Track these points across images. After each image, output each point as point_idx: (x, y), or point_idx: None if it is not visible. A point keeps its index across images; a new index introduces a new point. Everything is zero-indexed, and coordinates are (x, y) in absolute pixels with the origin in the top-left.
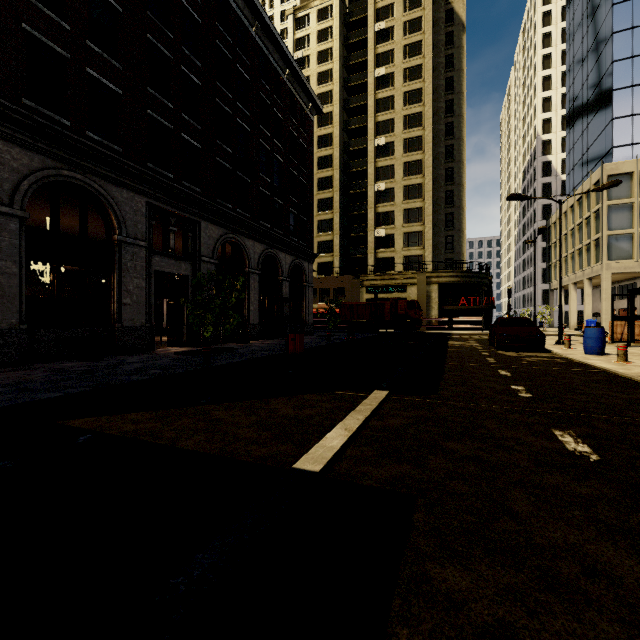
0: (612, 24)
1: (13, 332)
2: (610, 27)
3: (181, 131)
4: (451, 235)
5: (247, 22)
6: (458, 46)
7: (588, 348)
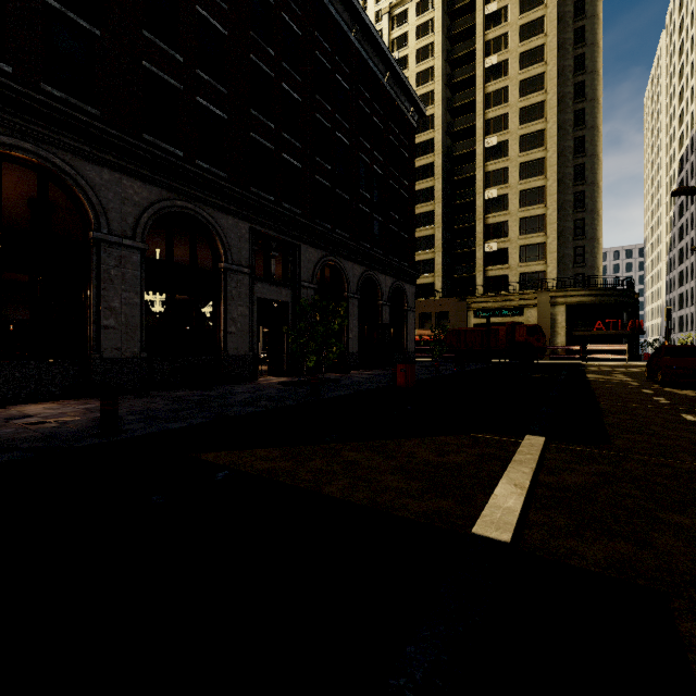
0: None
1: (135, 361)
2: None
3: (282, 151)
4: (582, 245)
5: (346, 27)
6: (591, 15)
7: None
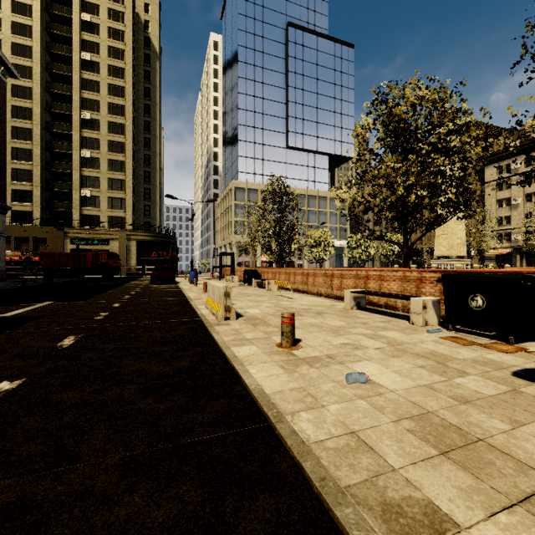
0: (238, 103)
1: None
2: (237, 104)
3: None
4: (149, 205)
5: None
6: (154, 68)
7: (191, 281)
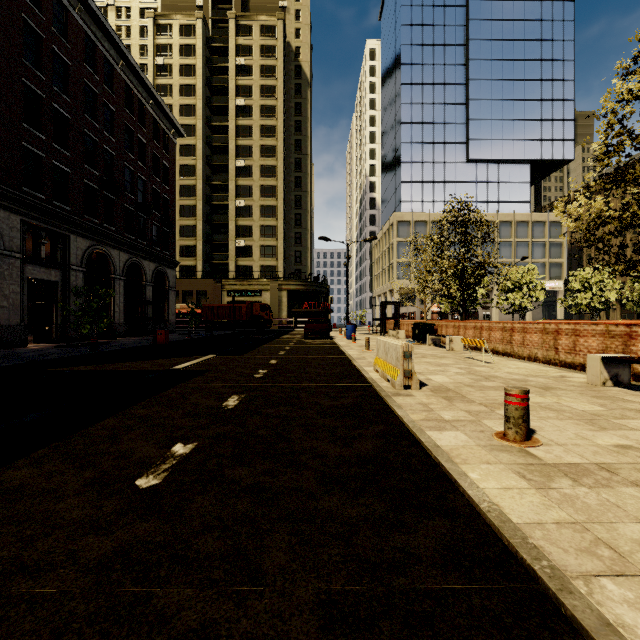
0: (401, 117)
1: None
2: (400, 118)
3: (52, 158)
4: (299, 250)
5: (113, 60)
6: (305, 98)
7: (348, 336)
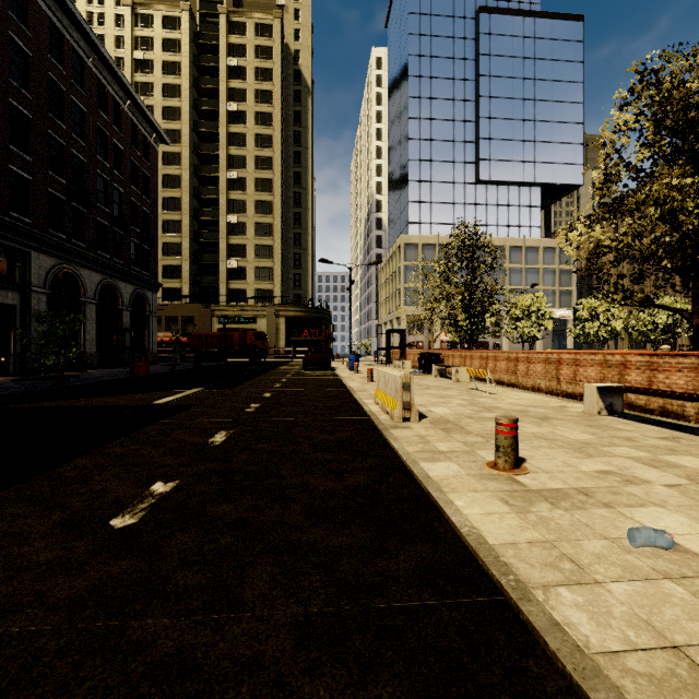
0: (408, 132)
1: None
2: (408, 133)
3: (9, 162)
4: (299, 273)
5: (83, 53)
6: (305, 106)
7: (350, 367)
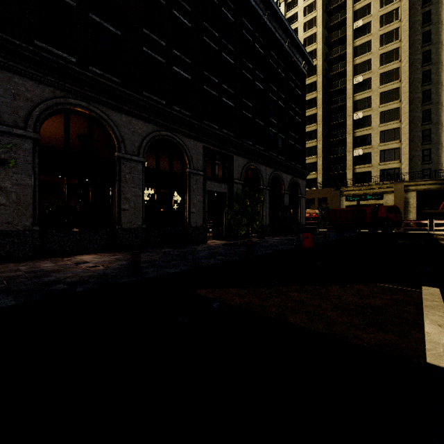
0: None
1: (139, 230)
2: None
3: (222, 96)
4: (428, 148)
5: (261, 13)
6: None
7: None
